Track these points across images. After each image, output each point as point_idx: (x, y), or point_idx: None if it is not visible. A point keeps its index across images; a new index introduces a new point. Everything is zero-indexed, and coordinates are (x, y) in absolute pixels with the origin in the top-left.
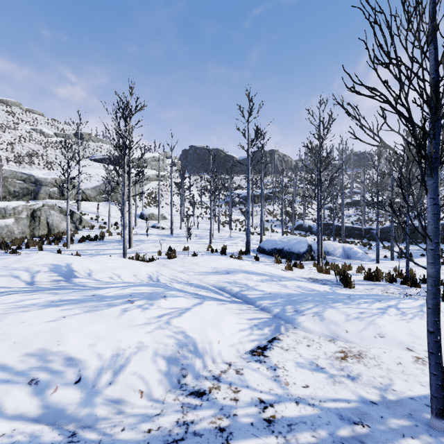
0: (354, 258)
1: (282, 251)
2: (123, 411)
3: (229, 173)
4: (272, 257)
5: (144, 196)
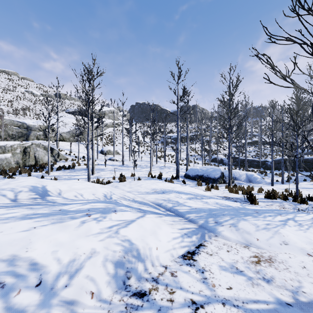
0: (255, 182)
1: (202, 177)
2: (76, 311)
3: (164, 121)
4: (195, 181)
5: (104, 138)
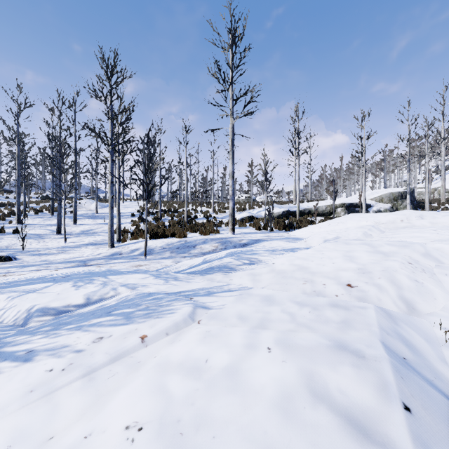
0: None
1: None
2: None
3: None
4: None
5: None
